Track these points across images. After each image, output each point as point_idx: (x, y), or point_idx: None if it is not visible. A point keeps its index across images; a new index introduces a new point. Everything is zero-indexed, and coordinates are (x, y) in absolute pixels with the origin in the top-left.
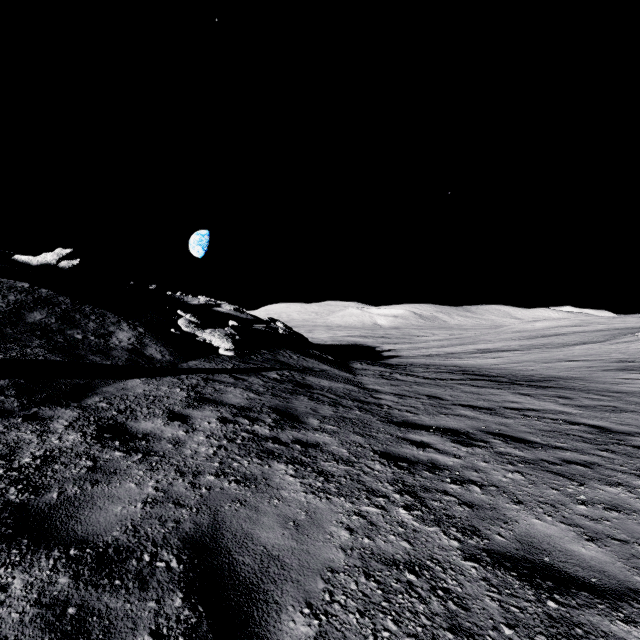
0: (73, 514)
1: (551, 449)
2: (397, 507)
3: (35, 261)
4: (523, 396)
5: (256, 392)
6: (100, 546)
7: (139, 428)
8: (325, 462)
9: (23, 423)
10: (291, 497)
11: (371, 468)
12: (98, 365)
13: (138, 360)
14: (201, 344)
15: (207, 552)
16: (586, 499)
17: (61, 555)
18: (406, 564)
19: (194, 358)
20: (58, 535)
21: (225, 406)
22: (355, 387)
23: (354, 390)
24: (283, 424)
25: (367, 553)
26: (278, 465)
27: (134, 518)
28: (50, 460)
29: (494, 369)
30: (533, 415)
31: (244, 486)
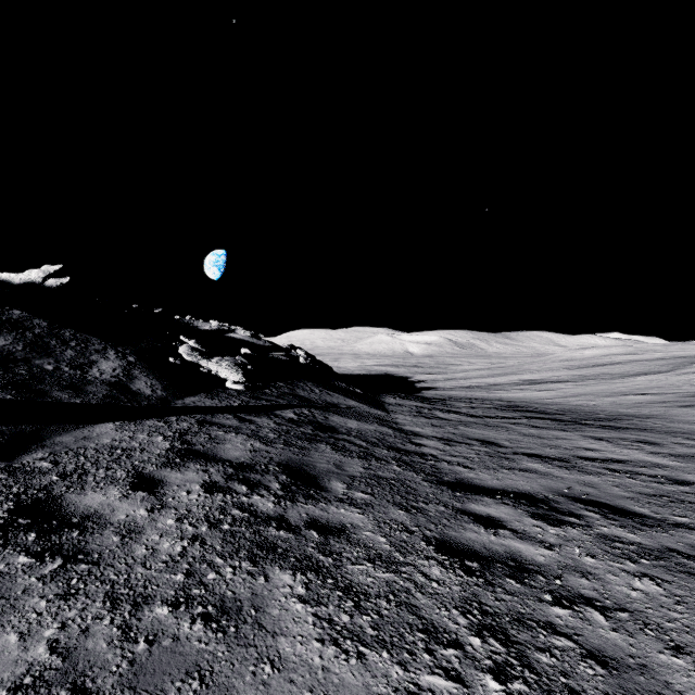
0: None
1: (673, 528)
2: (482, 673)
3: (17, 279)
4: (597, 441)
5: (264, 440)
6: None
7: (79, 505)
8: (354, 565)
9: None
10: (295, 656)
11: (426, 575)
12: (62, 404)
13: (119, 397)
14: (205, 376)
15: None
16: None
17: None
18: None
19: (194, 393)
20: None
21: (218, 463)
22: (389, 429)
23: (389, 433)
24: (295, 492)
25: None
26: (280, 575)
27: None
28: None
29: (548, 404)
30: (621, 469)
31: (216, 630)
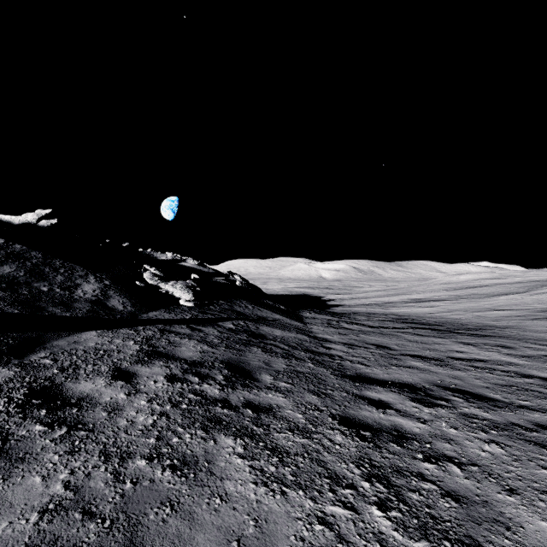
0: None
1: (517, 409)
2: (369, 505)
3: (17, 220)
4: (466, 345)
5: (210, 344)
6: None
7: (76, 390)
8: (279, 433)
9: None
10: (237, 493)
11: (331, 440)
12: (56, 317)
13: (99, 311)
14: (163, 295)
15: None
16: None
17: None
18: None
19: (155, 309)
20: None
21: (176, 361)
22: (306, 336)
23: (305, 340)
24: (234, 382)
25: None
26: (225, 439)
27: (17, 545)
28: None
29: (430, 317)
30: (482, 366)
31: (180, 476)
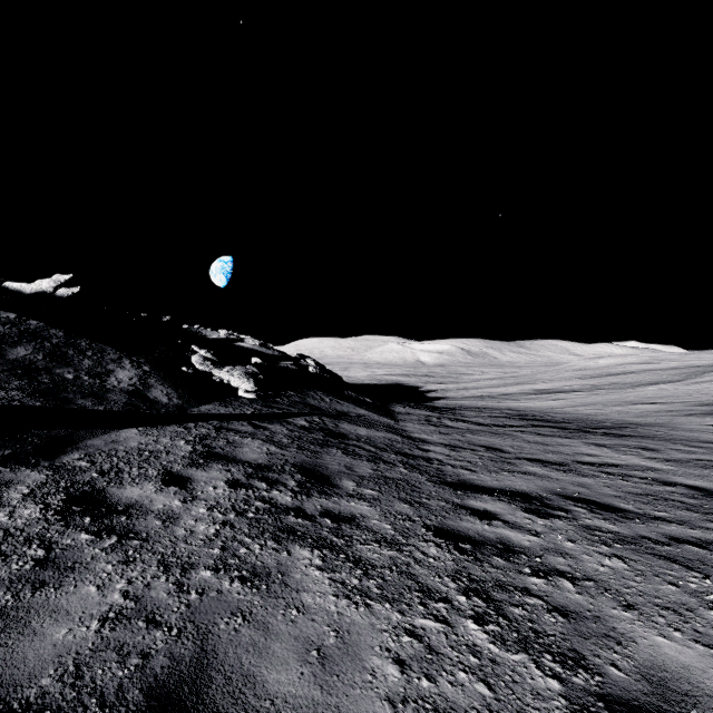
0: None
1: (650, 521)
2: (464, 619)
3: (29, 289)
4: (598, 447)
5: (278, 444)
6: (13, 709)
7: (122, 497)
8: (363, 545)
9: None
10: (316, 605)
11: (424, 553)
12: (87, 411)
13: (139, 404)
14: (217, 385)
15: None
16: None
17: None
18: None
19: (208, 401)
20: None
21: (238, 464)
22: (398, 436)
23: (397, 440)
24: (310, 488)
25: (427, 709)
26: (300, 551)
27: (81, 650)
28: None
29: (557, 413)
30: (616, 472)
31: (251, 587)
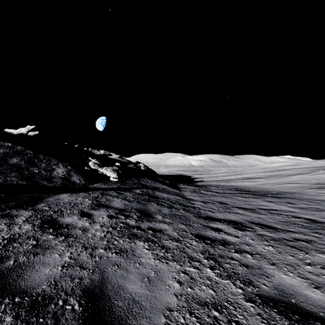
0: (20, 274)
1: (287, 232)
2: (206, 268)
3: (15, 132)
4: (269, 202)
5: (128, 200)
6: (34, 295)
7: (64, 221)
8: (165, 240)
9: (0, 219)
10: (146, 262)
11: (190, 244)
12: (45, 186)
13: (67, 183)
14: (101, 175)
15: (96, 298)
16: (310, 262)
17: (9, 302)
18: (212, 305)
19: (97, 182)
20: (10, 288)
21: (112, 208)
22: (181, 197)
23: (180, 199)
24: (142, 218)
25: (190, 298)
26: (139, 242)
27: (56, 276)
28: (12, 241)
29: (252, 188)
30: (275, 213)
31: (120, 255)
